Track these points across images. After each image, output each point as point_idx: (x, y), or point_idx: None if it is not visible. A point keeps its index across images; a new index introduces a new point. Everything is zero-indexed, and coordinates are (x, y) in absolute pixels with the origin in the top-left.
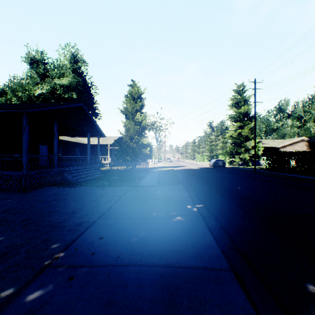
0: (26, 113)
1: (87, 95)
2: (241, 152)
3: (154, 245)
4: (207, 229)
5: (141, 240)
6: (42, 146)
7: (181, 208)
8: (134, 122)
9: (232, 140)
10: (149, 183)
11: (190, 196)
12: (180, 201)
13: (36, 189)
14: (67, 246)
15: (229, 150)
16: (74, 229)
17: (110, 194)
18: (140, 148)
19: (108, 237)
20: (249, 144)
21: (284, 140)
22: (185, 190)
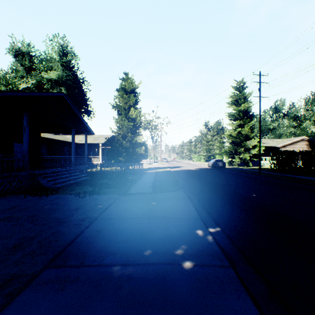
0: None
1: (78, 91)
2: (241, 152)
3: None
4: (251, 301)
5: None
6: (18, 145)
7: (189, 238)
8: (127, 119)
9: (232, 139)
10: (143, 189)
11: (197, 211)
12: (185, 221)
13: None
14: None
15: (228, 150)
16: None
17: (88, 207)
18: (134, 148)
19: None
20: (249, 143)
21: (283, 140)
22: (189, 199)
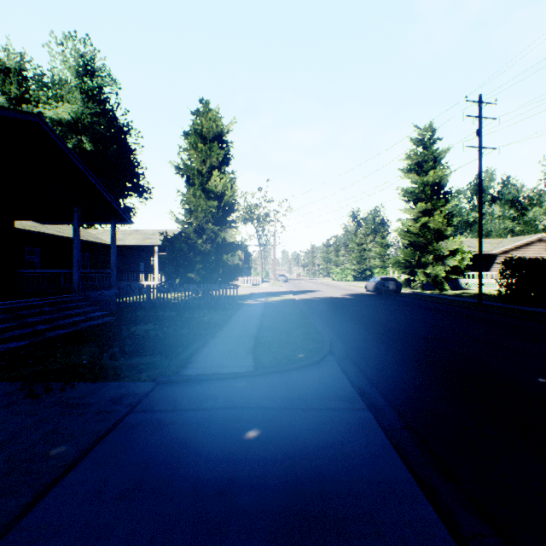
0: None
1: (118, 147)
2: (428, 262)
3: None
4: None
5: None
6: None
7: None
8: (205, 194)
9: (410, 237)
10: (228, 358)
11: (426, 491)
12: None
13: None
14: None
15: (404, 259)
16: None
17: (5, 457)
18: (220, 253)
19: None
20: (444, 246)
21: (502, 240)
22: (366, 407)
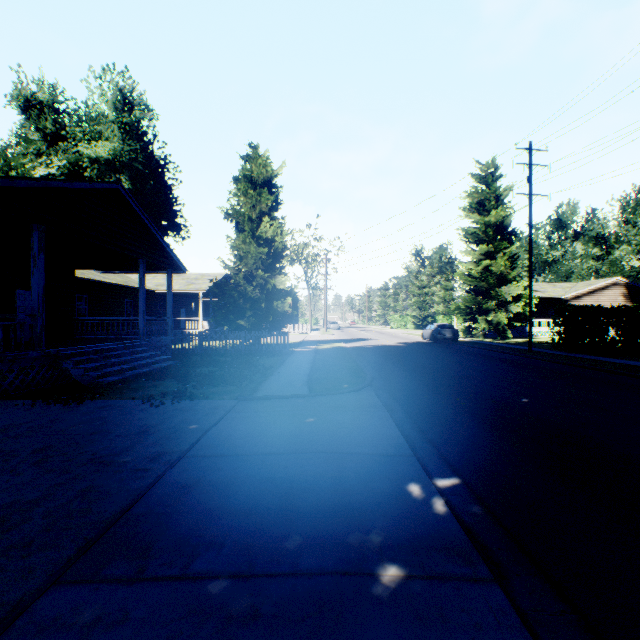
0: None
1: (155, 183)
2: (490, 308)
3: None
4: None
5: None
6: (25, 293)
7: (391, 503)
8: (255, 240)
9: (471, 282)
10: (288, 387)
11: (405, 437)
12: (381, 461)
13: None
14: None
15: (464, 305)
16: None
17: (167, 428)
18: (270, 300)
19: None
20: (507, 291)
21: (575, 284)
22: (386, 411)
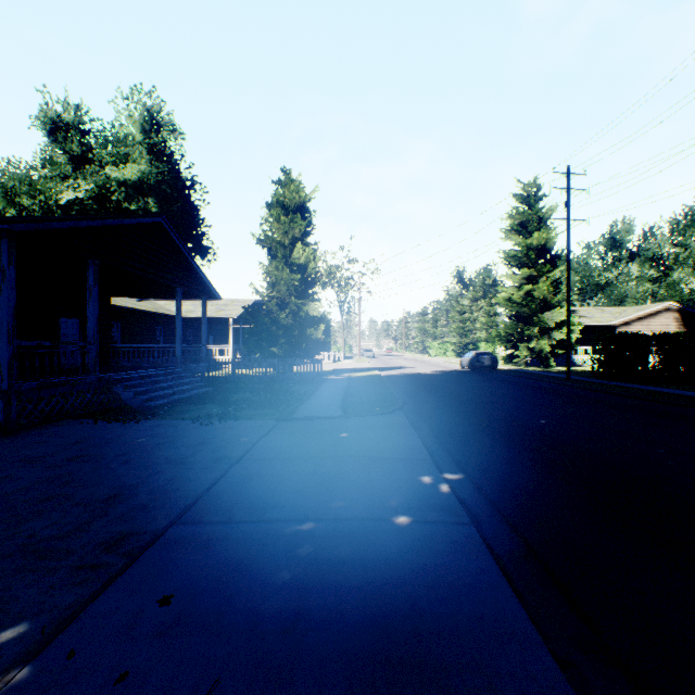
0: (7, 236)
1: (182, 205)
2: (533, 335)
3: (332, 638)
4: (493, 561)
5: (293, 612)
6: (68, 322)
7: (407, 486)
8: (288, 266)
9: (512, 307)
10: (323, 410)
11: (426, 447)
12: (404, 462)
13: (35, 428)
14: (44, 641)
15: (505, 332)
16: (92, 563)
17: (221, 440)
18: (303, 327)
19: (187, 597)
20: (550, 317)
21: (626, 309)
22: (413, 429)
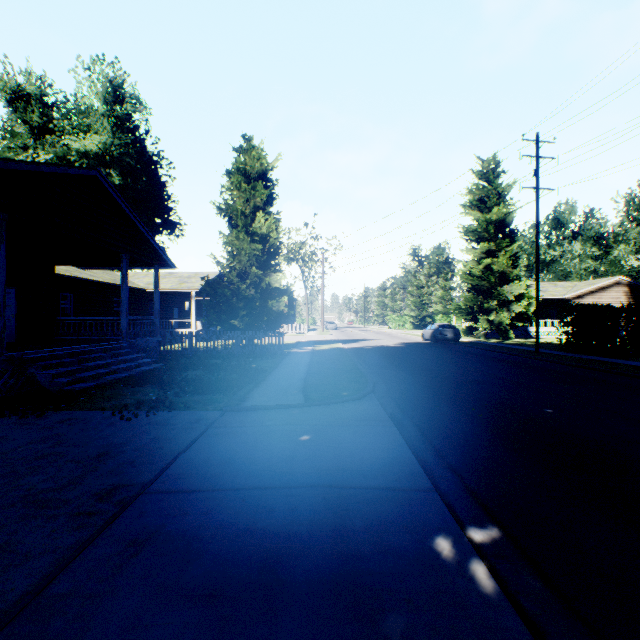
0: None
1: (148, 179)
2: (492, 308)
3: None
4: None
5: None
6: None
7: (415, 576)
8: (249, 236)
9: (472, 281)
10: (281, 395)
11: (420, 461)
12: (395, 499)
13: None
14: None
15: (465, 305)
16: None
17: (132, 449)
18: (265, 299)
19: None
20: (509, 291)
21: (577, 283)
22: (394, 425)
